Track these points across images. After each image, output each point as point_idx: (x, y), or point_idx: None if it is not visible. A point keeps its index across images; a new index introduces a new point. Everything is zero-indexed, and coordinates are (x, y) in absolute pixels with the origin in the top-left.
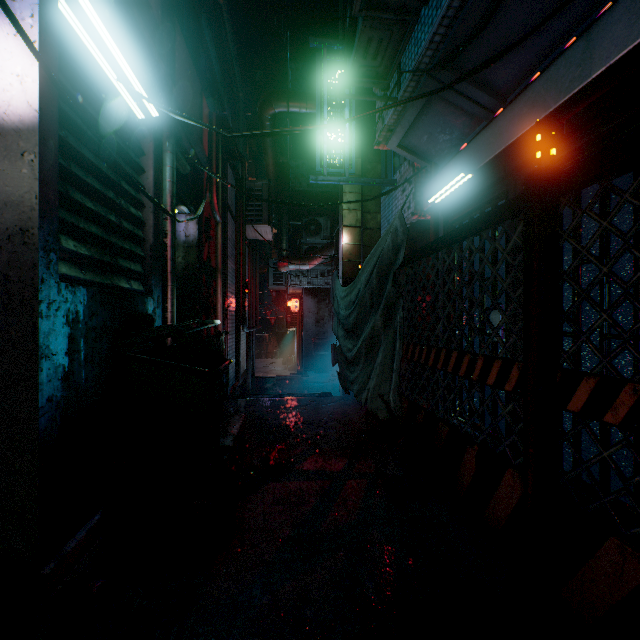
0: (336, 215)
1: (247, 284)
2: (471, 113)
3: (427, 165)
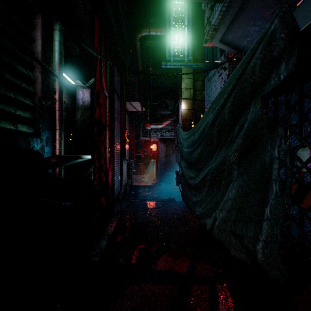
0: (176, 99)
1: (128, 136)
2: (281, 1)
3: (239, 53)
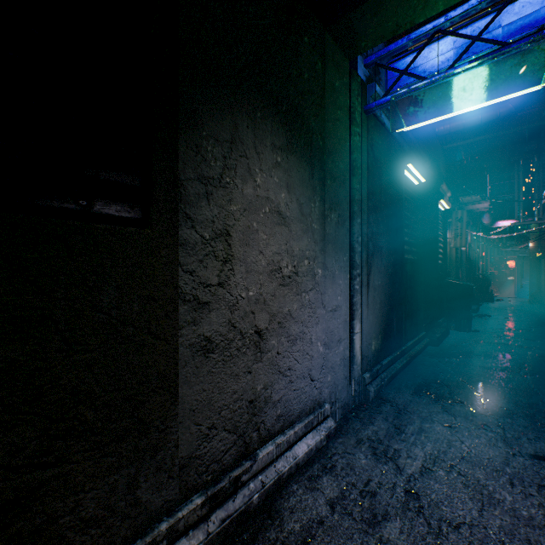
0: None
1: (483, 257)
2: None
3: None
